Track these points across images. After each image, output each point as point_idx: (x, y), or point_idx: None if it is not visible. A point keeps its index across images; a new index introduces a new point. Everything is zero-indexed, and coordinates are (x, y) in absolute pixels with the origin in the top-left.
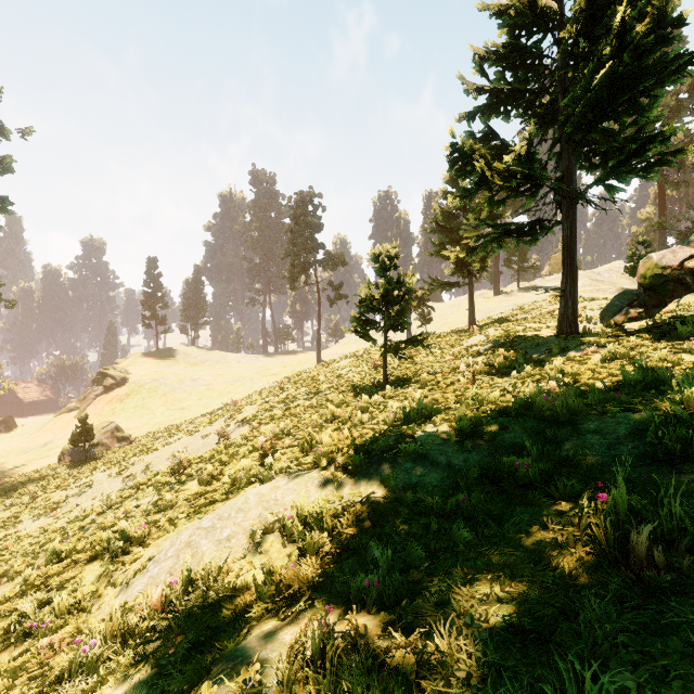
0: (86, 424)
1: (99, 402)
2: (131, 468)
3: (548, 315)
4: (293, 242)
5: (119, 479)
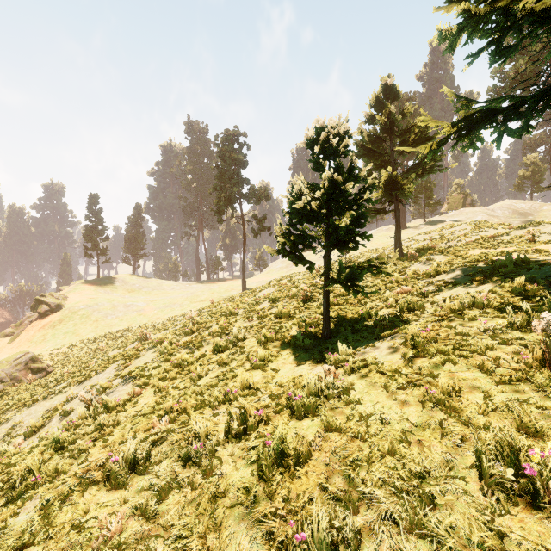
0: None
1: (32, 328)
2: None
3: (489, 239)
4: (219, 177)
5: None
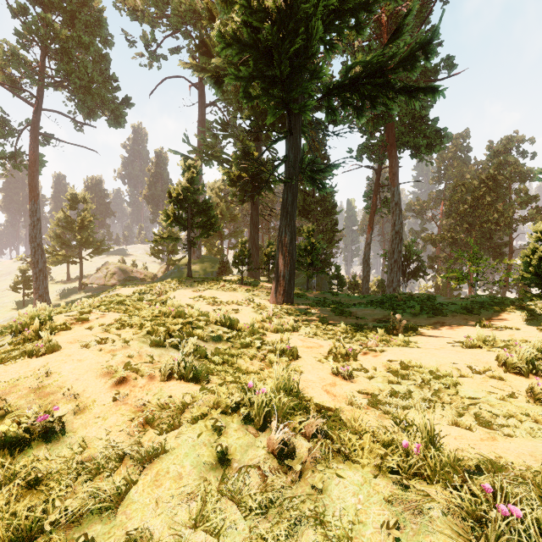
0: None
1: None
2: None
3: None
4: None
5: None
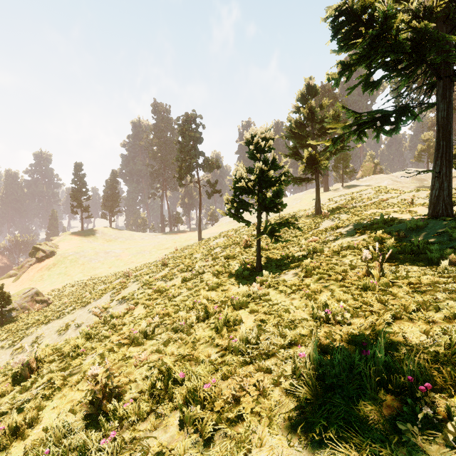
0: (3, 292)
1: (31, 270)
2: (23, 340)
3: (383, 202)
4: (180, 150)
5: (10, 351)
